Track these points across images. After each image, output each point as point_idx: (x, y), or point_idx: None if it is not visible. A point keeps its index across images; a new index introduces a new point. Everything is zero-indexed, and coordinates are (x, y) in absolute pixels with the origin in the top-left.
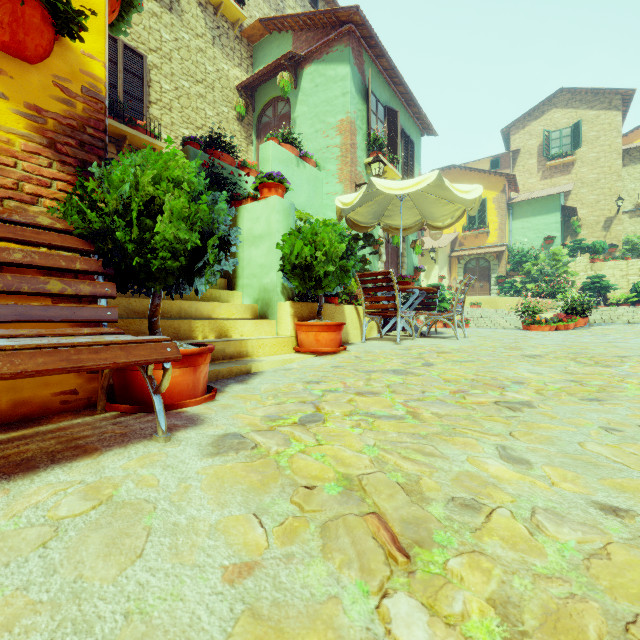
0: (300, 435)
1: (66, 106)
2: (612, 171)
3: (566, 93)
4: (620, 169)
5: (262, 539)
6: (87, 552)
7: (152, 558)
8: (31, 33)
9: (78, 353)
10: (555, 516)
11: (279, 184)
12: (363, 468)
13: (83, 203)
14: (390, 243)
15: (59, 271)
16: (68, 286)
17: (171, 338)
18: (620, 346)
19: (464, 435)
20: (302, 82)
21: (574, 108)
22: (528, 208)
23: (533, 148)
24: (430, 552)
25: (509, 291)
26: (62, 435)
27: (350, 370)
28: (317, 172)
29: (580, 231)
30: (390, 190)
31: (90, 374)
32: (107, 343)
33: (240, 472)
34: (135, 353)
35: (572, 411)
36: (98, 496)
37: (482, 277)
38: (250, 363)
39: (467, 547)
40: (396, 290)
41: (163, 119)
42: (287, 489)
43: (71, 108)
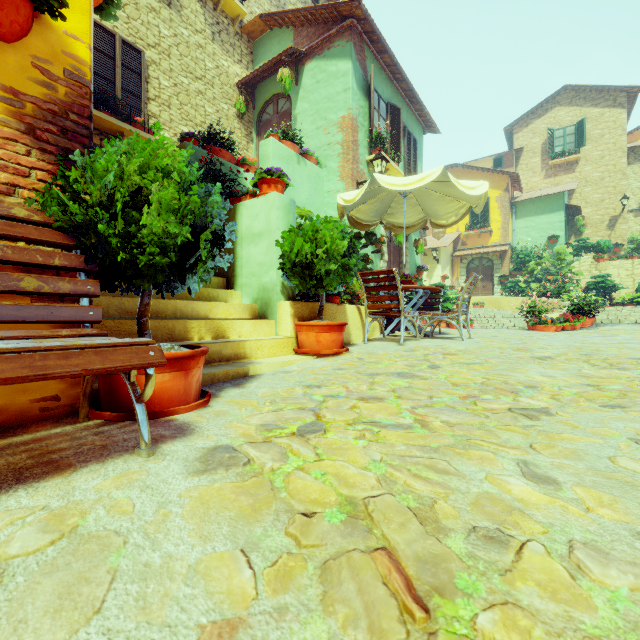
0: (298, 448)
1: (46, 90)
2: (617, 169)
3: (570, 91)
4: (625, 167)
5: (250, 585)
6: (34, 606)
7: (113, 614)
8: (5, 7)
9: (44, 359)
10: (597, 553)
11: (279, 180)
12: (369, 489)
13: (64, 194)
14: (392, 242)
15: (35, 267)
16: (45, 283)
17: (165, 339)
18: (633, 347)
19: (480, 448)
20: (303, 78)
21: (578, 106)
22: (531, 207)
23: (536, 146)
24: (453, 604)
25: (512, 291)
26: (36, 447)
27: (352, 373)
28: (318, 170)
29: (584, 230)
30: (393, 186)
31: (73, 379)
32: (80, 347)
33: (229, 495)
34: (112, 358)
35: (594, 419)
36: (60, 527)
37: (485, 277)
38: (248, 365)
39: (498, 596)
40: (400, 289)
41: (162, 116)
42: (282, 517)
43: (52, 92)
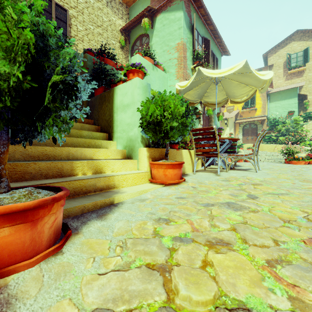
0: None
1: None
2: None
3: (300, 33)
4: None
5: None
6: None
7: None
8: None
9: None
10: None
11: (139, 70)
12: None
13: None
14: (205, 114)
15: None
16: None
17: (55, 176)
18: None
19: None
20: (155, 24)
21: (304, 40)
22: (278, 96)
23: (281, 63)
24: None
25: (268, 141)
26: None
27: (192, 203)
28: (164, 73)
29: (308, 108)
30: (212, 74)
31: None
32: None
33: None
34: None
35: None
36: None
37: (252, 133)
38: (113, 196)
39: None
40: (217, 139)
41: (78, 46)
42: None
43: None
